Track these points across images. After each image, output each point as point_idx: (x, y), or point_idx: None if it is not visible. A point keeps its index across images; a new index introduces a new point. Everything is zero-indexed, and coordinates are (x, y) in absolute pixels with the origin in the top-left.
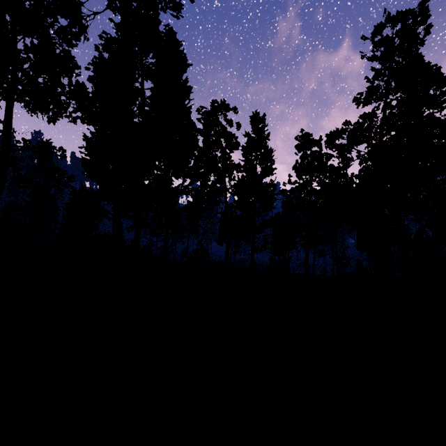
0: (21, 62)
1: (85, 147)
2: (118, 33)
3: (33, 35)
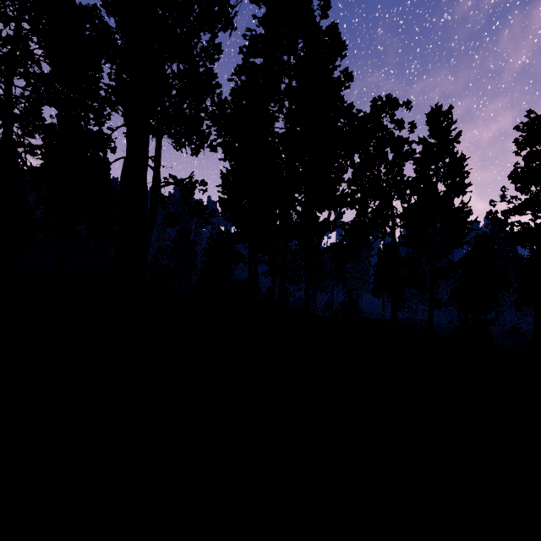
0: (169, 86)
1: (222, 185)
2: (264, 24)
3: (179, 59)
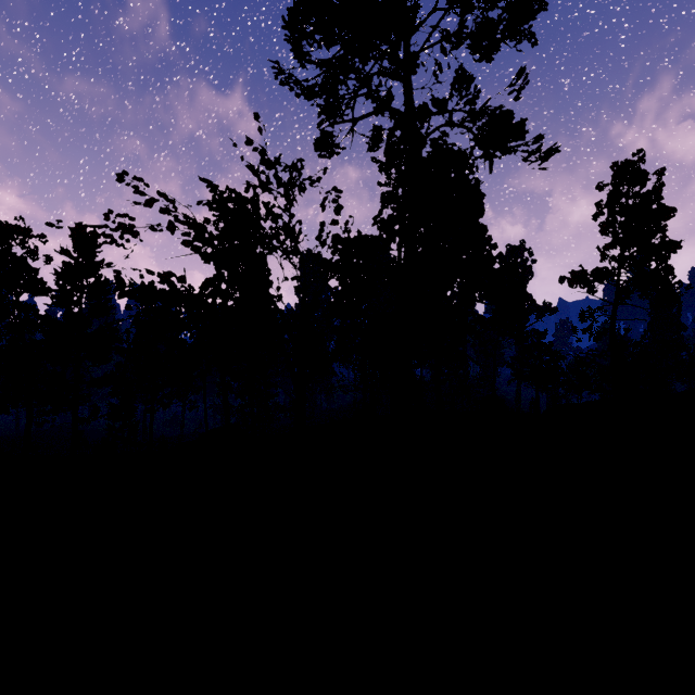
0: None
1: None
2: None
3: None
